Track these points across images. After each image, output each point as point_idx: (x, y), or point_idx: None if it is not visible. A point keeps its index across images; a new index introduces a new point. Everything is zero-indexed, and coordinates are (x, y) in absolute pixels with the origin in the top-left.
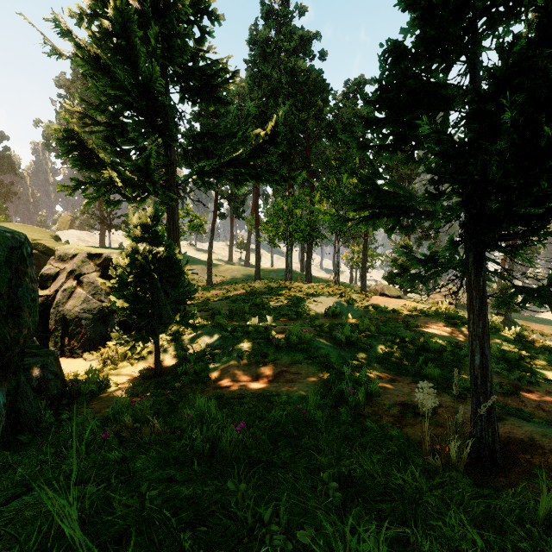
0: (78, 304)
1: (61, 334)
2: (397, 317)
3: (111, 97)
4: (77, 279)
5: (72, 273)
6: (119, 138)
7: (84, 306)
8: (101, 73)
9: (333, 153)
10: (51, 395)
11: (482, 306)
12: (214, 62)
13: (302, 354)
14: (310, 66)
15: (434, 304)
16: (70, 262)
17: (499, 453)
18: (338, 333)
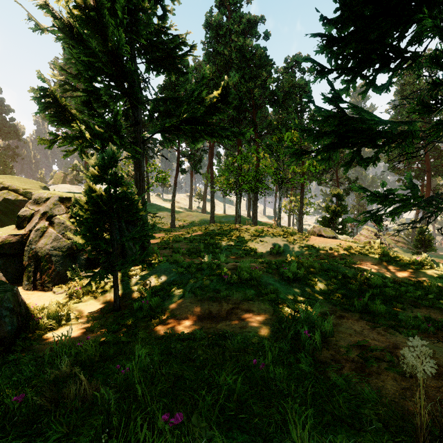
0: (48, 242)
1: (34, 269)
2: (334, 255)
3: (85, 64)
4: (49, 220)
5: (45, 215)
6: (95, 103)
7: (54, 244)
8: (75, 41)
9: (275, 119)
10: (4, 332)
11: None
12: (174, 37)
13: (252, 291)
14: (256, 45)
15: (366, 243)
16: (43, 205)
17: None
18: (285, 270)
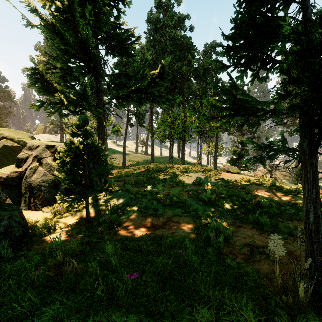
0: (39, 176)
1: (29, 195)
2: (238, 185)
3: (63, 51)
4: (39, 161)
5: (36, 158)
6: (69, 77)
7: (43, 178)
8: (56, 35)
9: (197, 87)
10: (14, 237)
11: (315, 178)
12: (126, 31)
13: (180, 209)
14: (184, 35)
15: (260, 177)
16: (35, 151)
17: None
18: (203, 195)
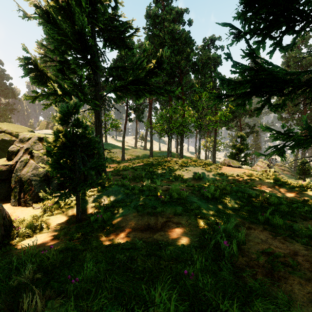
0: (30, 170)
1: (18, 190)
2: (240, 180)
3: (58, 41)
4: (30, 154)
5: (27, 150)
6: (67, 70)
7: (34, 172)
8: (51, 24)
9: (196, 82)
10: None
11: None
12: (124, 22)
13: (181, 207)
14: (182, 29)
15: (263, 171)
16: (26, 143)
17: None
18: (205, 191)
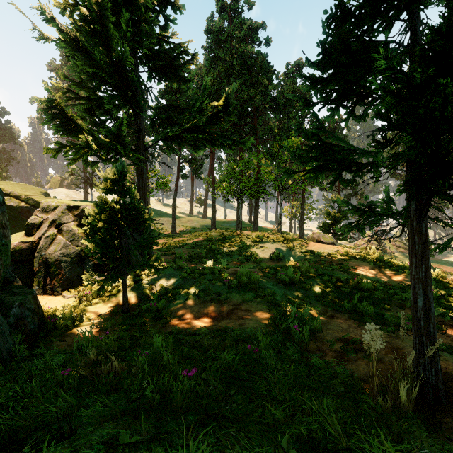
0: (58, 249)
1: (44, 275)
2: (331, 261)
3: (89, 74)
4: (57, 228)
5: (54, 223)
6: (97, 110)
7: (63, 251)
8: (80, 53)
9: (276, 124)
10: (28, 330)
11: (425, 251)
12: (176, 46)
13: (251, 293)
14: (257, 51)
15: (363, 249)
16: (52, 213)
17: (443, 392)
18: (282, 274)
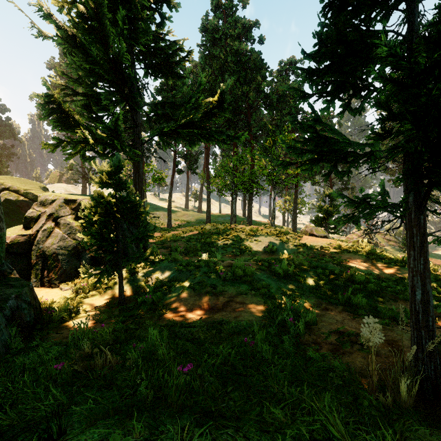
0: (55, 241)
1: (41, 267)
2: (324, 254)
3: (86, 71)
4: (55, 221)
5: (51, 216)
6: (94, 106)
7: (60, 244)
8: (77, 50)
9: (269, 120)
10: (24, 322)
11: (423, 243)
12: (172, 43)
13: (246, 286)
14: (251, 49)
15: (355, 242)
16: (49, 207)
17: None
18: (277, 267)
